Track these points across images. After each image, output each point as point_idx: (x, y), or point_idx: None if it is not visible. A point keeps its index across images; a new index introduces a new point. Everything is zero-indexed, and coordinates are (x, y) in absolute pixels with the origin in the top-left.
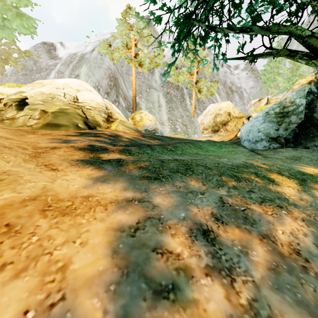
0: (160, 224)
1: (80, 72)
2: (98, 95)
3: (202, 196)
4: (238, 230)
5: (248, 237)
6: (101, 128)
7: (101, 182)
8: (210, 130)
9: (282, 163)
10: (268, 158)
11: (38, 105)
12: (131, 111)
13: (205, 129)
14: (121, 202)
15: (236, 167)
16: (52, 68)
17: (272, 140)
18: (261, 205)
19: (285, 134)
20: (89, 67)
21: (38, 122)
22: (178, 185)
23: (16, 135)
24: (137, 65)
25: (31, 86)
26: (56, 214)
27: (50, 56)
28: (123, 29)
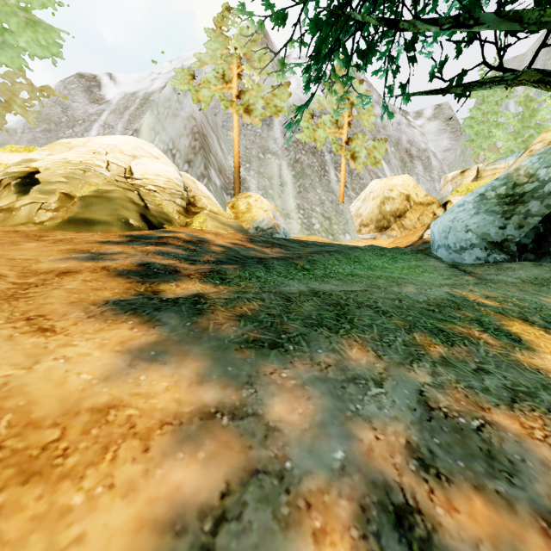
0: (284, 494)
1: (141, 124)
2: (170, 164)
3: (379, 389)
4: (482, 500)
5: (511, 525)
6: (173, 226)
7: (148, 360)
8: (374, 228)
9: (520, 294)
10: (486, 281)
11: (56, 183)
12: (231, 193)
13: (365, 226)
14: (189, 423)
15: (436, 307)
16: (95, 119)
17: (493, 247)
18: (513, 410)
19: (519, 235)
20: (156, 115)
21: (55, 217)
22: (323, 361)
23: (0, 245)
24: (243, 111)
25: (48, 150)
26: (7, 477)
27: (92, 98)
28: (218, 47)
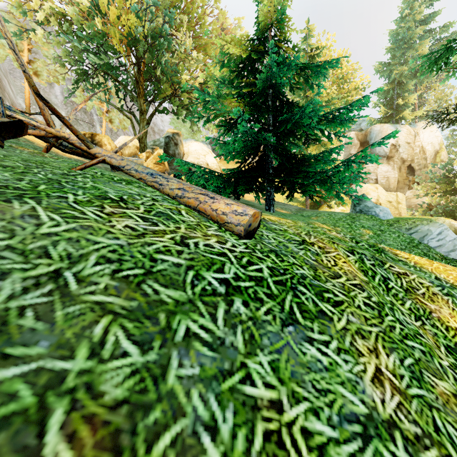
0: None
1: None
2: None
3: None
4: None
5: None
6: None
7: None
8: None
9: None
10: None
11: None
12: None
13: None
14: None
15: None
16: None
17: None
18: None
19: None
20: None
21: None
22: None
23: None
24: (32, 73)
25: None
26: None
27: None
28: (11, 25)
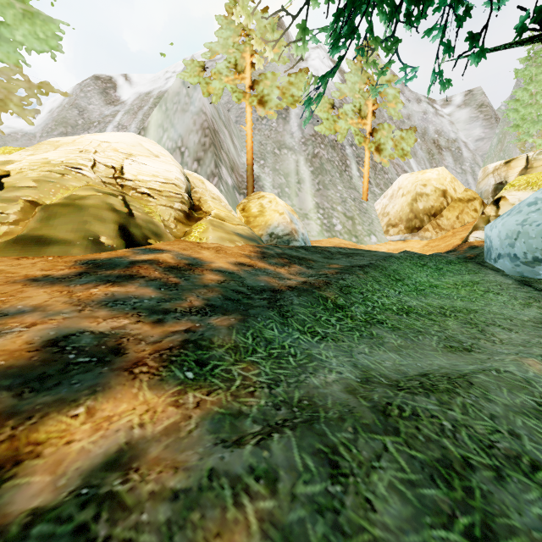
0: None
1: (149, 122)
2: (171, 163)
3: None
4: None
5: None
6: (164, 240)
7: None
8: (404, 228)
9: None
10: None
11: (22, 189)
12: (244, 192)
13: (393, 226)
14: None
15: None
16: (109, 121)
17: None
18: None
19: None
20: (164, 111)
21: (11, 232)
22: None
23: None
24: (256, 103)
25: (32, 150)
26: None
27: (107, 100)
28: (230, 34)
